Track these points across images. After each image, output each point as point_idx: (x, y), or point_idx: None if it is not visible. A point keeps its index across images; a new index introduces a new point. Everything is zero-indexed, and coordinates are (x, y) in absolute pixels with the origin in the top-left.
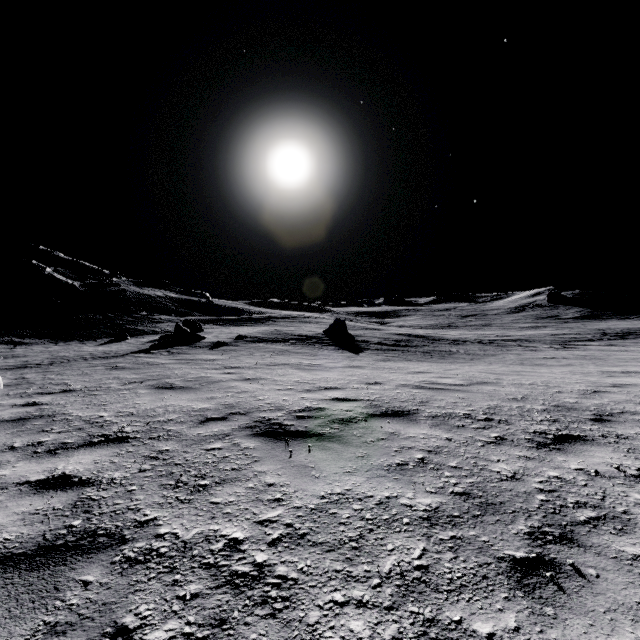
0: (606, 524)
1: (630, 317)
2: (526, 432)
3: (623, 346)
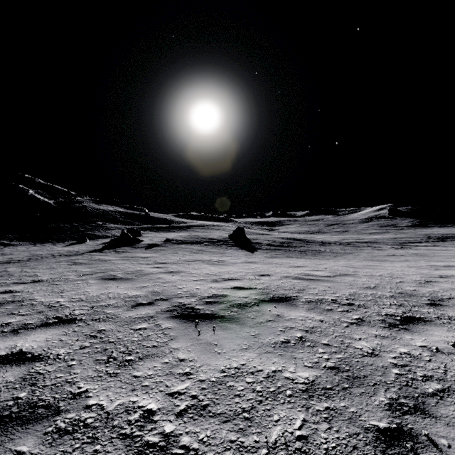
0: (450, 396)
1: (447, 225)
2: (379, 314)
3: (444, 246)
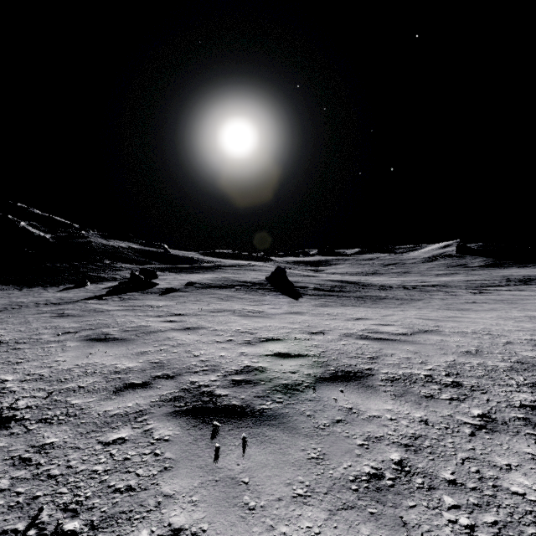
0: None
1: (528, 265)
2: (513, 406)
3: (531, 291)
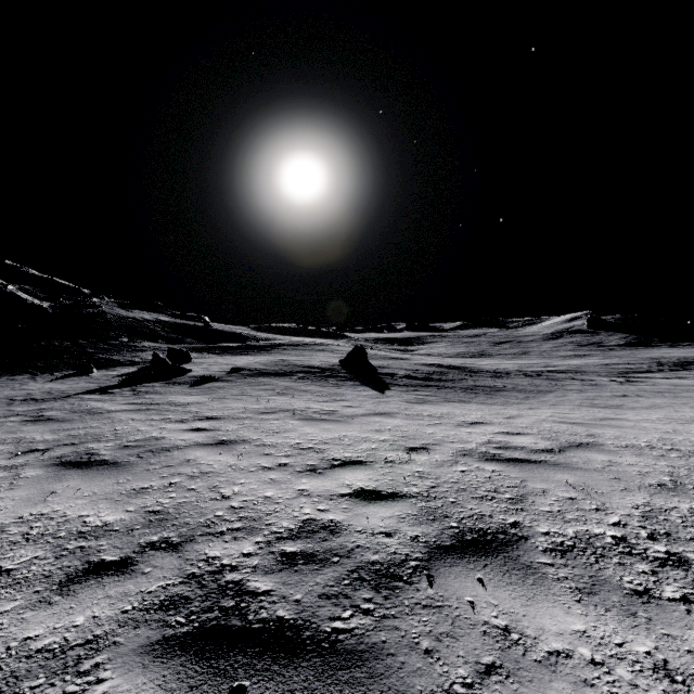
0: None
1: (681, 344)
2: None
3: None
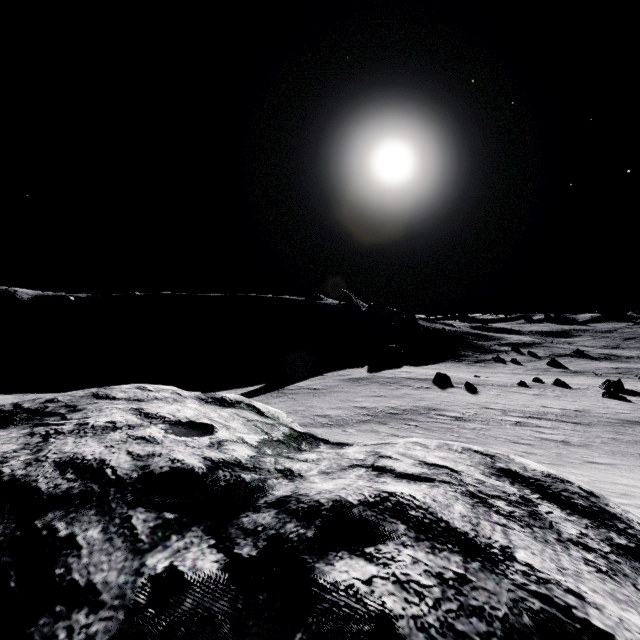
0: None
1: None
2: None
3: None
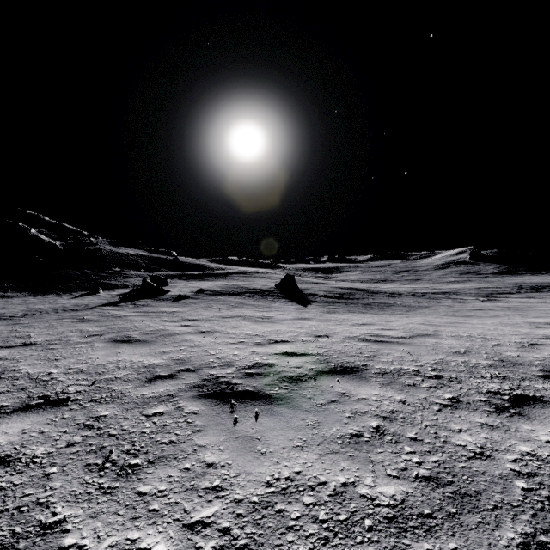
0: None
1: (542, 273)
2: (480, 392)
3: (540, 298)
